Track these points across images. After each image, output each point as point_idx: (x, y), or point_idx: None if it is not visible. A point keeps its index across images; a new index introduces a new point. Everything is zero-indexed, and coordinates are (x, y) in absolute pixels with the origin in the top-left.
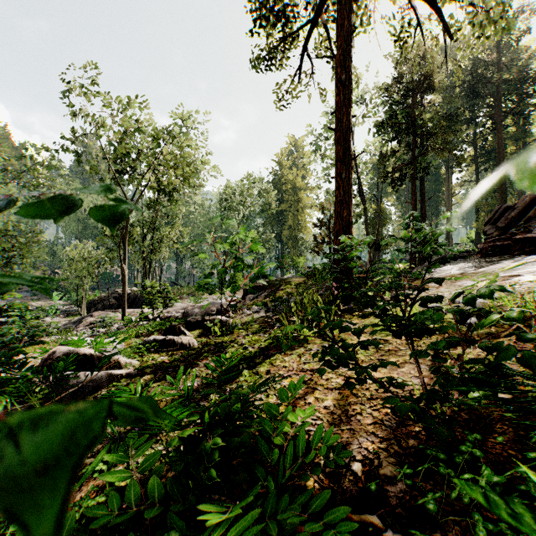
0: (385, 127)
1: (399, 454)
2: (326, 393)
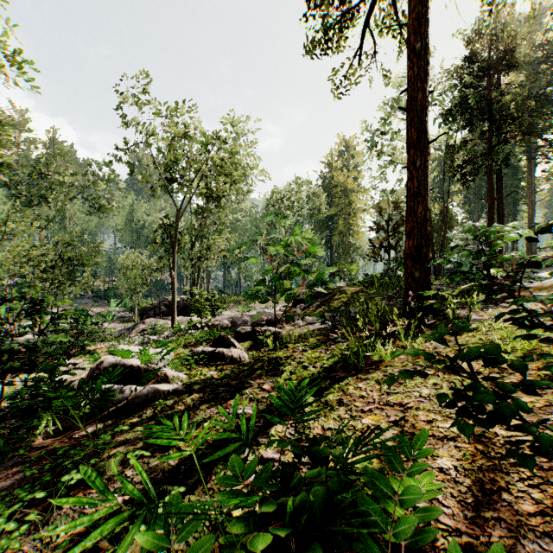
0: (454, 115)
1: None
2: (434, 444)
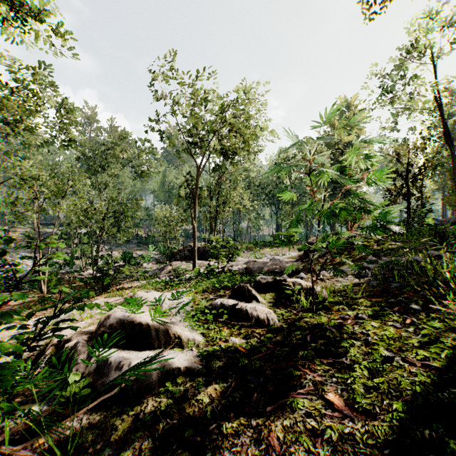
0: None
1: None
2: None
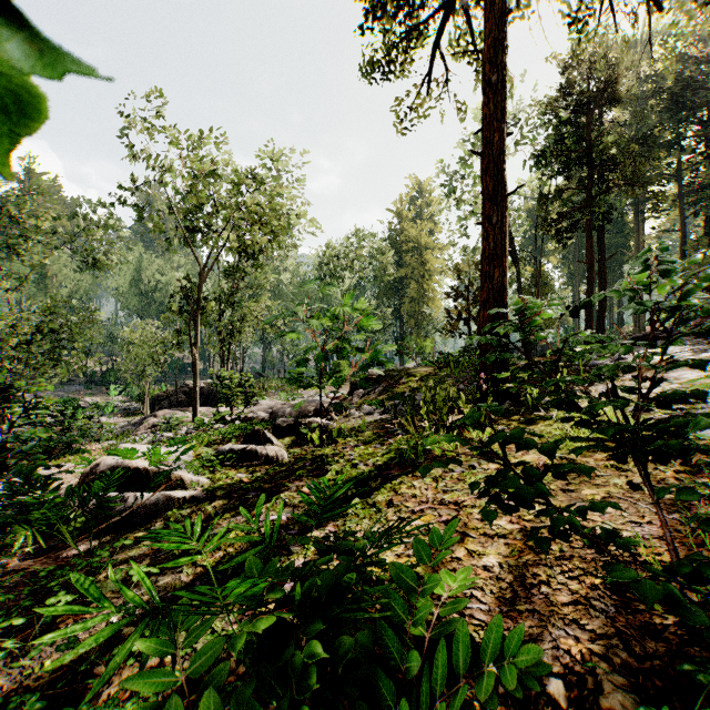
0: (548, 157)
1: (631, 668)
2: (483, 542)
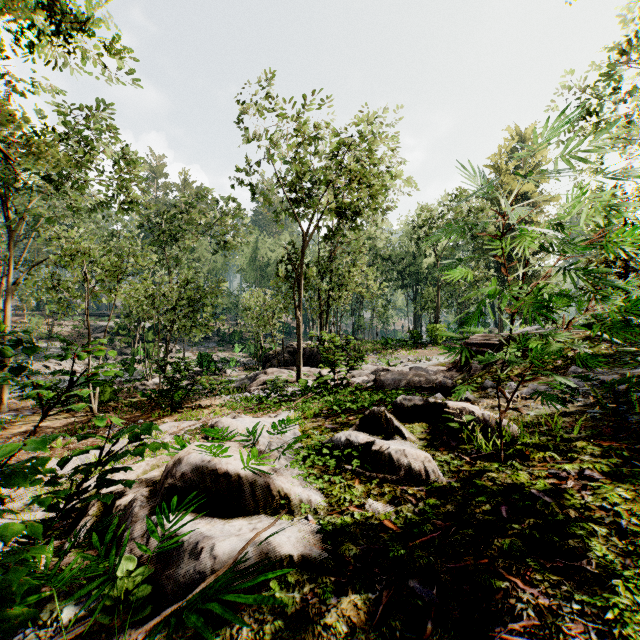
0: None
1: None
2: None
